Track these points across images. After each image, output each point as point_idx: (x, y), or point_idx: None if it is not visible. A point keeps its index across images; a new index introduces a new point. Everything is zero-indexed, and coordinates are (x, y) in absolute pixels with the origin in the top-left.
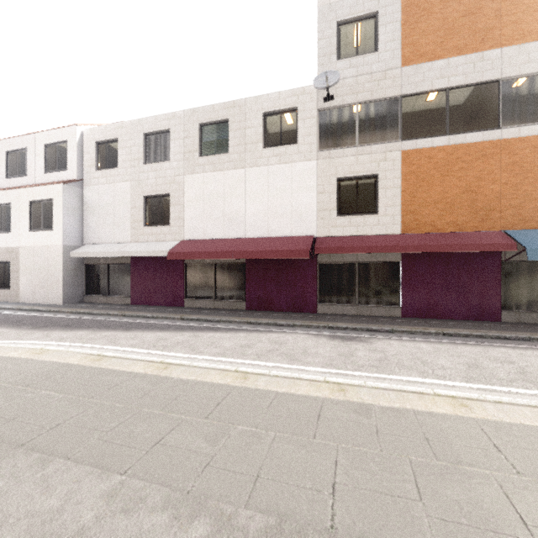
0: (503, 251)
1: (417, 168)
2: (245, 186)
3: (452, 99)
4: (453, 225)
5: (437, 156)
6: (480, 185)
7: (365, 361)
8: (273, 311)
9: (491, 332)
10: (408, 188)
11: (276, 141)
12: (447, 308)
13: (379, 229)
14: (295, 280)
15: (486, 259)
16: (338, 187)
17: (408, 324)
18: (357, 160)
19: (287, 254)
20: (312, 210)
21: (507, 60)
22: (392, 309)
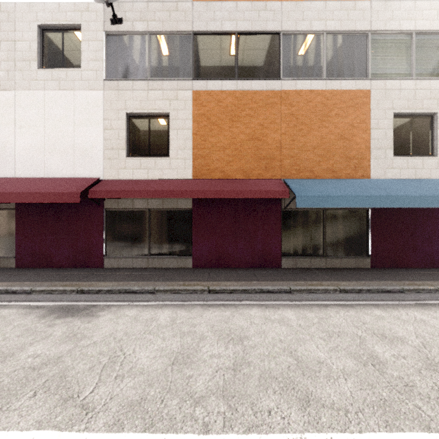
0: (283, 199)
1: (208, 110)
2: (15, 112)
3: (241, 45)
4: (241, 172)
5: (226, 100)
6: (264, 133)
7: (0, 376)
8: (52, 267)
9: (260, 284)
10: (200, 131)
11: (58, 63)
12: (235, 256)
13: (171, 173)
14: (78, 229)
15: (269, 207)
16: (129, 124)
17: (186, 279)
18: (148, 95)
19: (51, 197)
20: (98, 148)
21: (286, 13)
22: (183, 260)
